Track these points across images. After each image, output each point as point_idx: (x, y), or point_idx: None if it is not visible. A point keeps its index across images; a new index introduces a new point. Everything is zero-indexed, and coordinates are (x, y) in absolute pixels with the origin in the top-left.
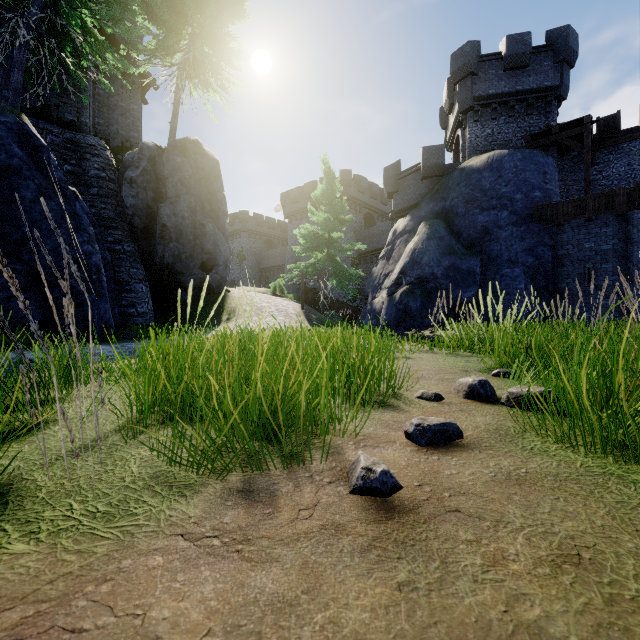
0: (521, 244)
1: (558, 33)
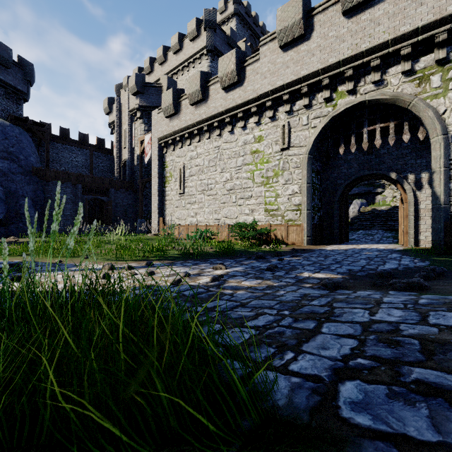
0: (29, 187)
1: (27, 63)
